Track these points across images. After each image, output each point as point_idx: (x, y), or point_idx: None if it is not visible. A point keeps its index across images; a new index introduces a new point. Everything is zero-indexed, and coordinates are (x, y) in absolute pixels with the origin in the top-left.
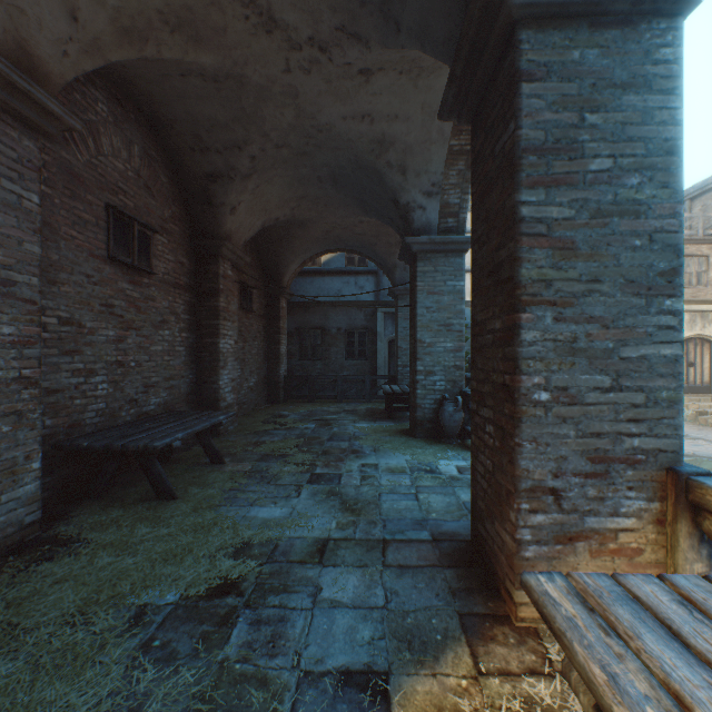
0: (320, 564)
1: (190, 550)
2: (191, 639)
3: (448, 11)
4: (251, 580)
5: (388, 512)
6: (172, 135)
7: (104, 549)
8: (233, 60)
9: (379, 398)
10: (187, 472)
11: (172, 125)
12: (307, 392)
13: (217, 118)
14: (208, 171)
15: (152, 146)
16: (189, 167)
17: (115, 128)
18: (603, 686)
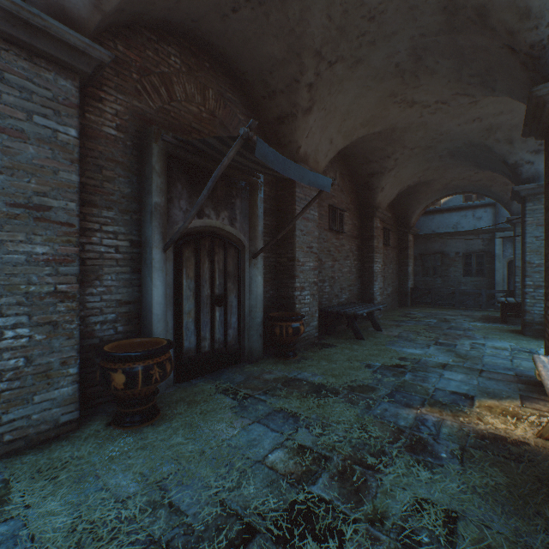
0: (442, 369)
1: (379, 355)
2: (390, 373)
3: (523, 88)
4: (409, 366)
5: (487, 362)
6: (352, 160)
7: (344, 348)
8: (390, 124)
9: (495, 308)
10: (364, 332)
11: (353, 156)
12: (428, 301)
13: (377, 147)
14: (369, 172)
15: (343, 168)
16: (359, 172)
17: (330, 168)
18: (538, 366)
